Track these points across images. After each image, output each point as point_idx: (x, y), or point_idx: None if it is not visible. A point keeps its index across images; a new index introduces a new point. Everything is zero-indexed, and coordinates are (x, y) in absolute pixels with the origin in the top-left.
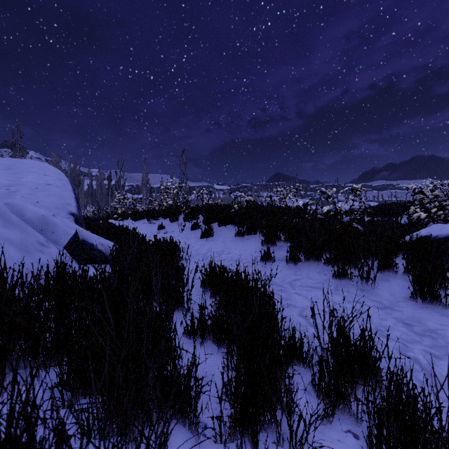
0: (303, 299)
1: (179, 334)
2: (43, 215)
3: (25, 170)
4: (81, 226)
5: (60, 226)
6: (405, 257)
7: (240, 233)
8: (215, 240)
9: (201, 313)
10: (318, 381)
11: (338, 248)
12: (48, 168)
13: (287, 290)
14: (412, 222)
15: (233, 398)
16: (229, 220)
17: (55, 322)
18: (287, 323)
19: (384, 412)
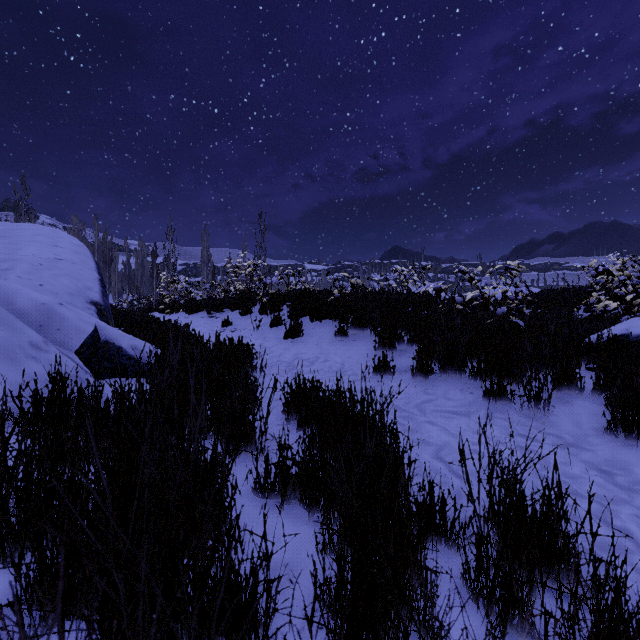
0: (439, 432)
1: (247, 491)
2: (45, 304)
3: (26, 238)
4: (107, 322)
5: (71, 320)
6: (590, 366)
7: (343, 331)
8: (306, 342)
9: (282, 457)
10: (475, 574)
11: (491, 352)
12: (61, 237)
13: (415, 418)
14: (594, 316)
15: (334, 613)
16: (326, 312)
17: (24, 480)
18: (417, 471)
19: (592, 634)
